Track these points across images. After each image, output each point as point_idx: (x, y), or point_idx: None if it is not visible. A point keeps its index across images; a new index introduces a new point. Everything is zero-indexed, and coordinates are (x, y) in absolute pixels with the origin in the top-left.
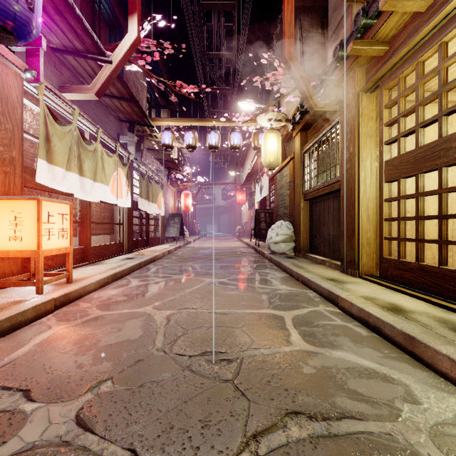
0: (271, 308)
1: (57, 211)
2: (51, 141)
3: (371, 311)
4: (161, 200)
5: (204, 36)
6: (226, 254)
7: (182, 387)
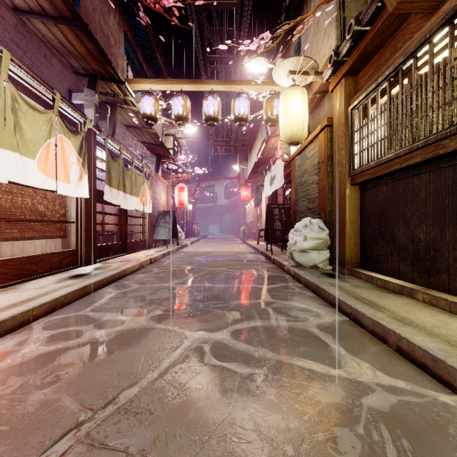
0: None
1: None
2: None
3: None
4: (146, 193)
5: None
6: (229, 263)
7: None
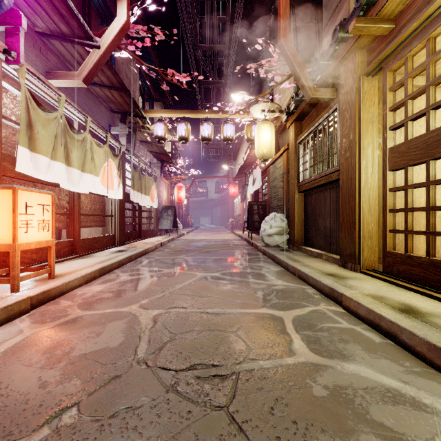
0: (268, 307)
1: (36, 202)
2: (34, 128)
3: (383, 313)
4: (154, 192)
5: (197, 29)
6: (219, 246)
7: (163, 417)
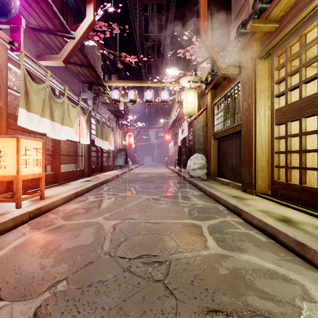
0: (191, 218)
1: (32, 147)
2: (29, 95)
3: (268, 222)
4: (111, 139)
5: (142, 22)
6: (158, 177)
7: (122, 286)
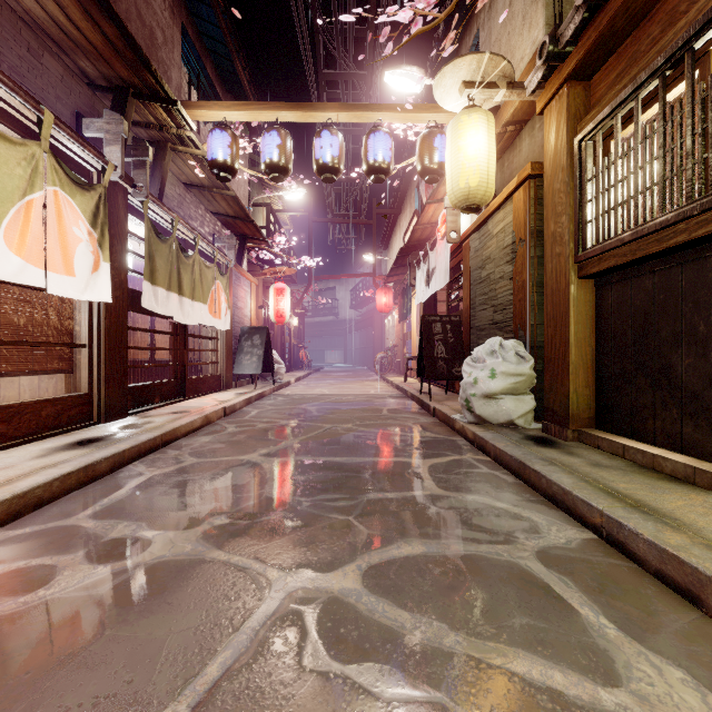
0: None
1: None
2: None
3: None
4: (220, 297)
5: None
6: (358, 415)
7: None
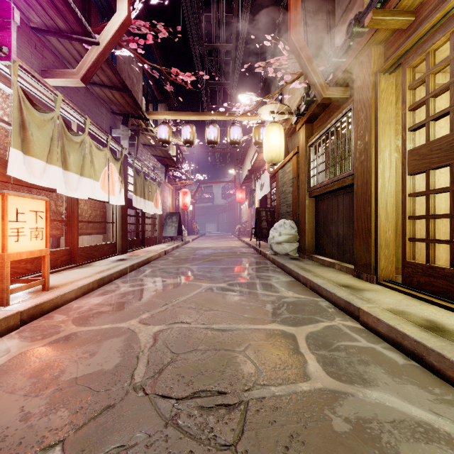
0: (278, 322)
1: (29, 208)
2: (27, 129)
3: (406, 331)
4: (158, 198)
5: (203, 27)
6: (226, 254)
7: None
